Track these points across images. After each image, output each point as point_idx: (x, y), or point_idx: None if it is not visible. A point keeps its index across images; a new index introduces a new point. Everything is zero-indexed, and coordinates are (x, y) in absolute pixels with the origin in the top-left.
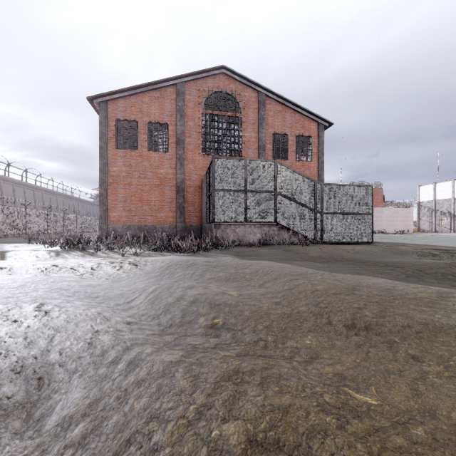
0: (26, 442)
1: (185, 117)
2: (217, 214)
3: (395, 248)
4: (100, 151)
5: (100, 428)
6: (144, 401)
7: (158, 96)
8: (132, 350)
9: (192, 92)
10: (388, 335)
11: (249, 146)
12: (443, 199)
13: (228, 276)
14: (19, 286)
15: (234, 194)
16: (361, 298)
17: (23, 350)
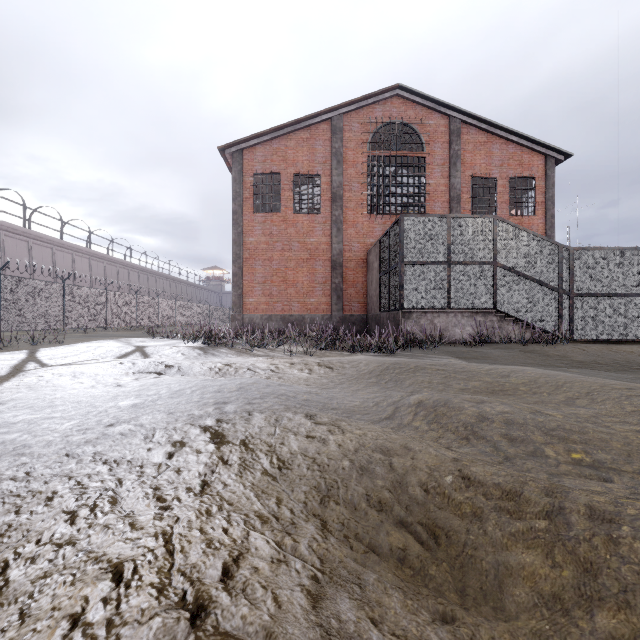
0: (498, 624)
1: (344, 163)
2: (407, 298)
3: None
4: (233, 217)
5: None
6: None
7: (307, 137)
8: (569, 494)
9: (353, 128)
10: None
11: (435, 198)
12: None
13: (488, 386)
14: (238, 389)
15: (432, 268)
16: None
17: (361, 479)
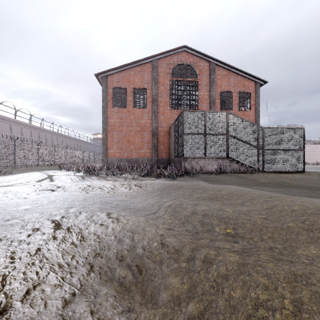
0: (151, 310)
1: (158, 83)
2: (185, 151)
3: None
4: (102, 109)
5: (212, 308)
6: (239, 291)
7: (140, 70)
8: (200, 251)
9: (163, 66)
10: None
11: (203, 101)
12: None
13: (210, 196)
14: (83, 200)
15: (197, 137)
16: None
17: (117, 245)
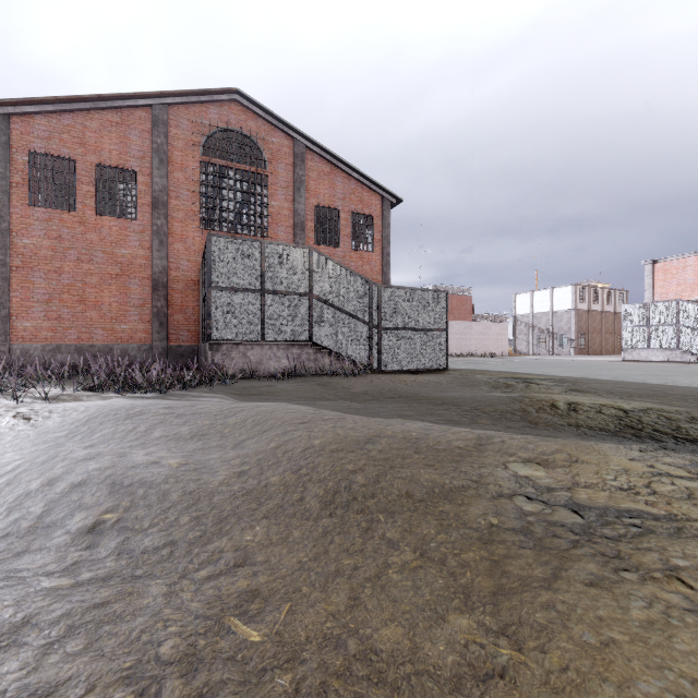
0: None
1: (169, 163)
2: (215, 328)
3: (468, 377)
4: None
5: None
6: None
7: (117, 121)
8: None
9: (182, 124)
10: (372, 512)
11: (278, 222)
12: (541, 313)
13: (195, 430)
14: None
15: (245, 296)
16: (368, 455)
17: None
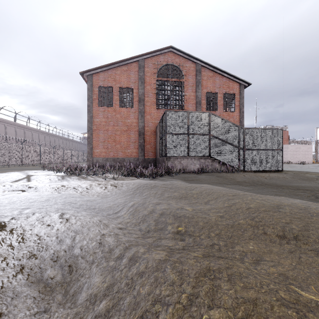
0: (67, 310)
1: (144, 83)
2: (168, 151)
3: (301, 175)
4: (88, 108)
5: (118, 305)
6: (147, 288)
7: (126, 69)
8: (131, 249)
9: (149, 66)
10: (314, 245)
11: (189, 102)
12: None
13: (180, 195)
14: (45, 200)
15: (180, 136)
16: (286, 214)
17: (56, 245)
